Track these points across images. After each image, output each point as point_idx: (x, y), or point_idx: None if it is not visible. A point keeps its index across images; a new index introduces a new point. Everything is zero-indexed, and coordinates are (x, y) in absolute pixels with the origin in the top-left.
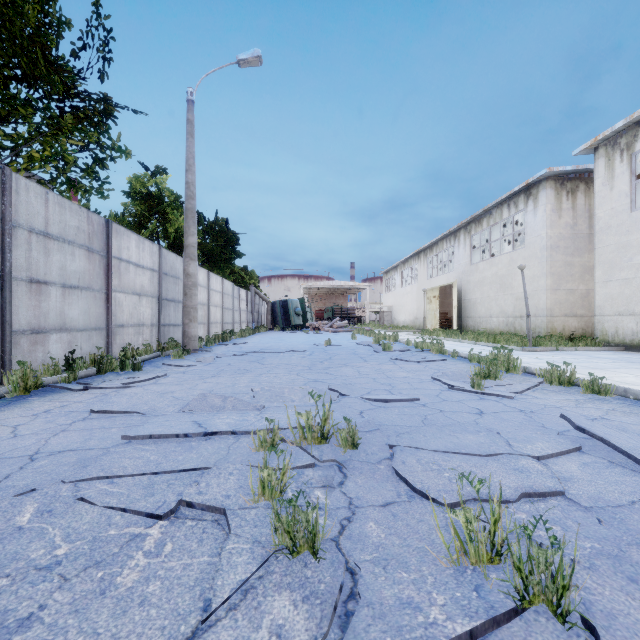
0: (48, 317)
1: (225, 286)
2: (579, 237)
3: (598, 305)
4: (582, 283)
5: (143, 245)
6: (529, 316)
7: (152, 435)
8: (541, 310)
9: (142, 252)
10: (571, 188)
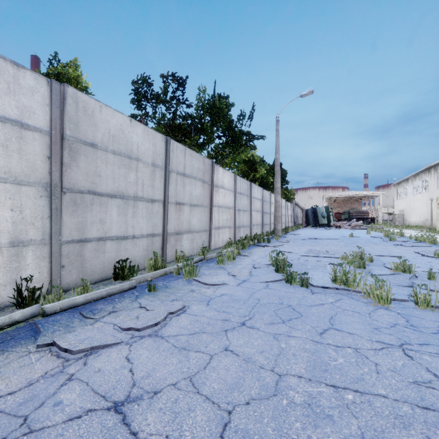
0: (240, 222)
1: (282, 202)
2: None
3: None
4: None
5: (258, 189)
6: None
7: (308, 255)
8: None
9: (258, 193)
10: None
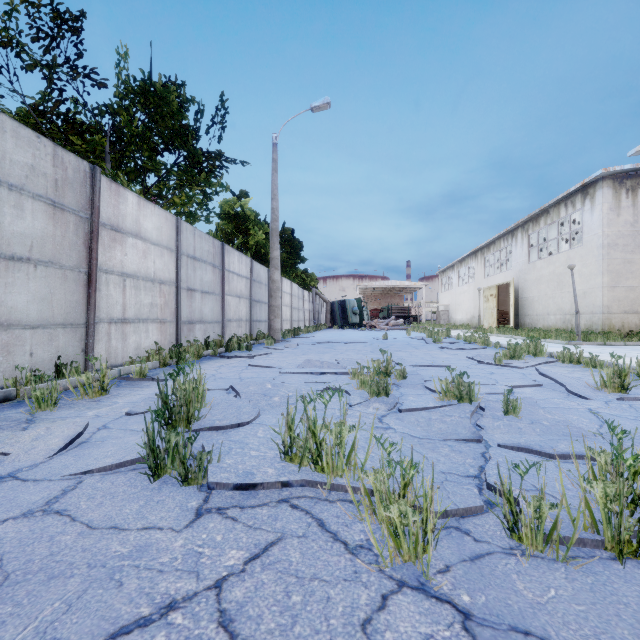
0: (195, 313)
1: (293, 288)
2: None
3: None
4: None
5: (241, 259)
6: (578, 313)
7: (294, 372)
8: (598, 307)
9: (241, 264)
10: (631, 186)
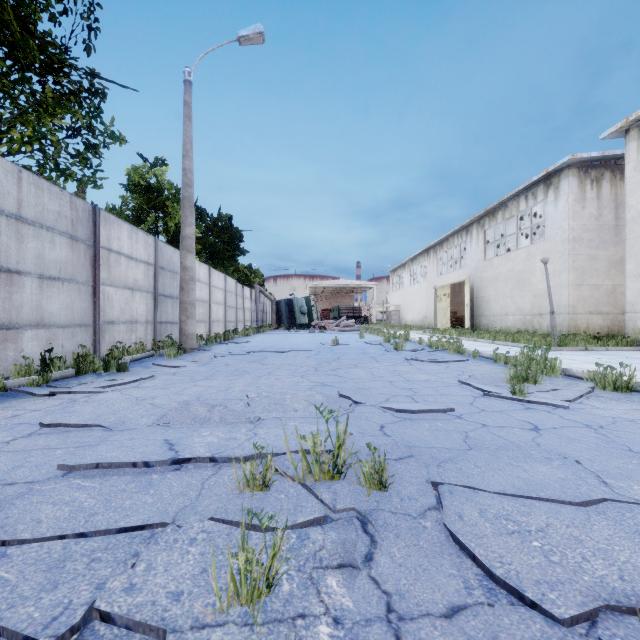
0: (21, 311)
1: (228, 283)
2: (604, 229)
3: (629, 301)
4: (608, 278)
5: (136, 236)
6: (553, 313)
7: (99, 464)
8: (563, 307)
9: (135, 243)
10: (596, 176)
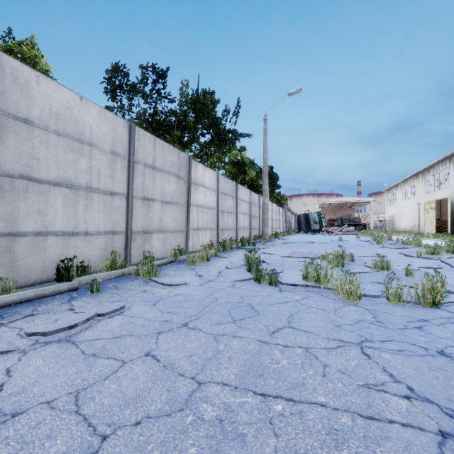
0: (224, 224)
1: (273, 207)
2: None
3: None
4: None
5: (245, 191)
6: None
7: (289, 256)
8: None
9: (245, 194)
10: None
